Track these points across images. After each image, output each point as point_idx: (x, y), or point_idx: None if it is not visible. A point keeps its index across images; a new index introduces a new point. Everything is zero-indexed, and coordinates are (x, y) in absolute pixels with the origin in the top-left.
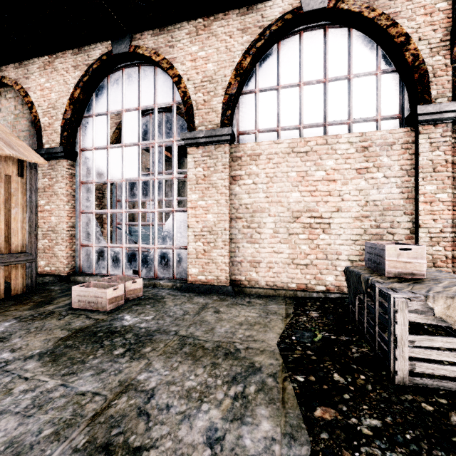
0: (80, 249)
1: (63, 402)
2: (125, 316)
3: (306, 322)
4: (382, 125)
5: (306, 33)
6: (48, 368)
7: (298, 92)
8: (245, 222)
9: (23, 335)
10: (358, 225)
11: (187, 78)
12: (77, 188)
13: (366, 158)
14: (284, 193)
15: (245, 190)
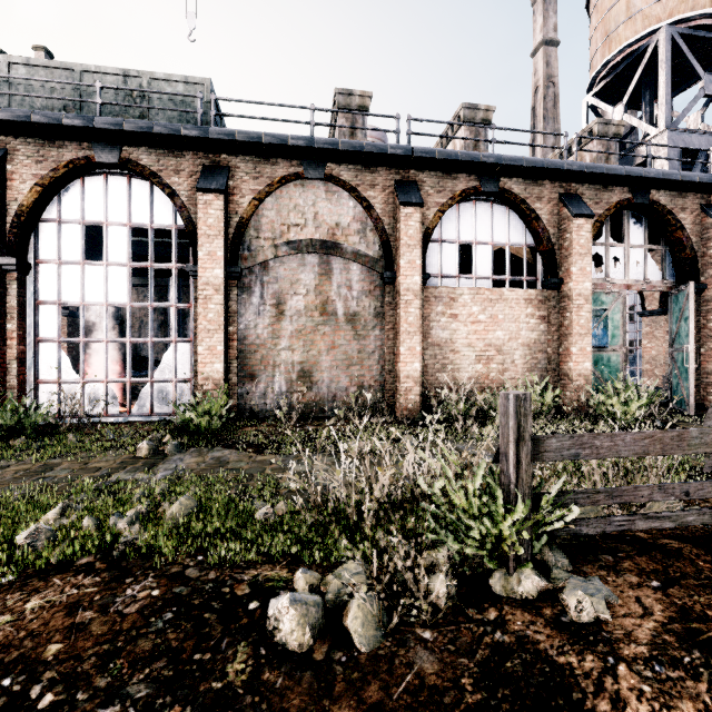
0: None
1: None
2: None
3: None
4: None
5: None
6: None
7: None
8: None
9: None
10: None
11: None
12: None
13: None
14: None
15: None
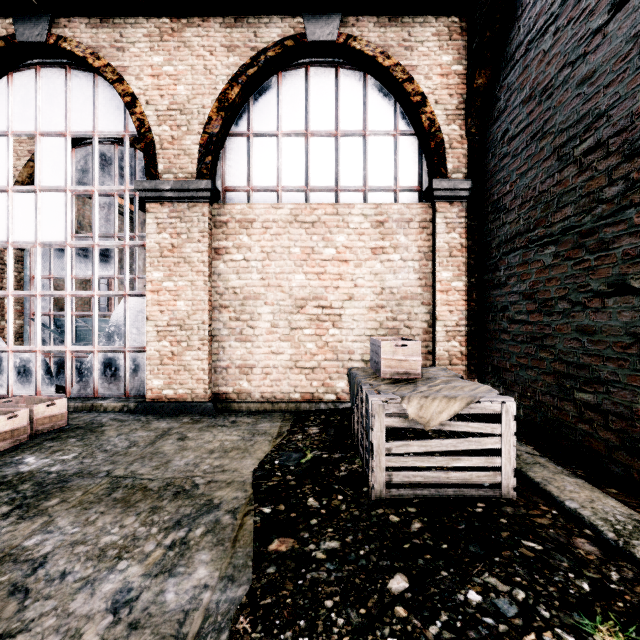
0: None
1: None
2: (27, 458)
3: (300, 441)
4: (401, 198)
5: (313, 69)
6: None
7: (304, 144)
8: (233, 313)
9: None
10: (373, 317)
11: (145, 101)
12: None
13: (382, 236)
14: (285, 274)
15: (233, 269)
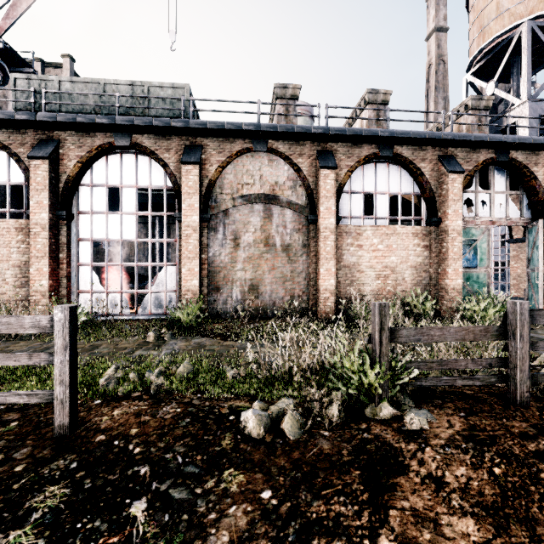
0: None
1: None
2: None
3: None
4: None
5: None
6: None
7: None
8: None
9: None
10: None
11: None
12: None
13: None
14: None
15: None
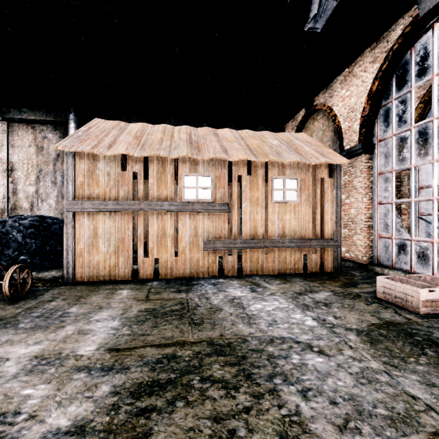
0: (377, 240)
1: (390, 391)
2: None
3: None
4: None
5: None
6: (368, 348)
7: None
8: None
9: (340, 308)
10: None
11: None
12: (374, 180)
13: None
14: None
15: None
